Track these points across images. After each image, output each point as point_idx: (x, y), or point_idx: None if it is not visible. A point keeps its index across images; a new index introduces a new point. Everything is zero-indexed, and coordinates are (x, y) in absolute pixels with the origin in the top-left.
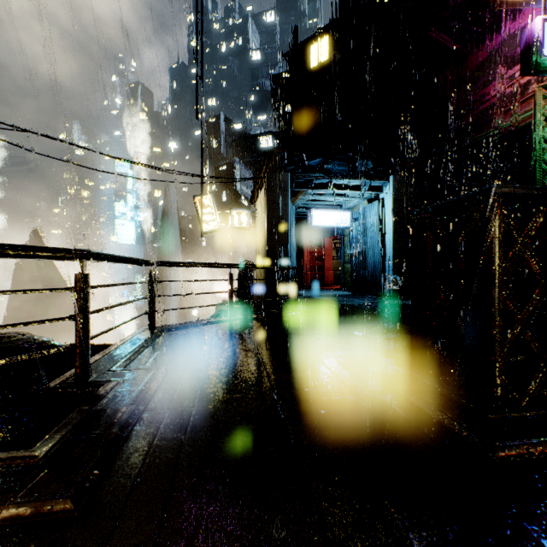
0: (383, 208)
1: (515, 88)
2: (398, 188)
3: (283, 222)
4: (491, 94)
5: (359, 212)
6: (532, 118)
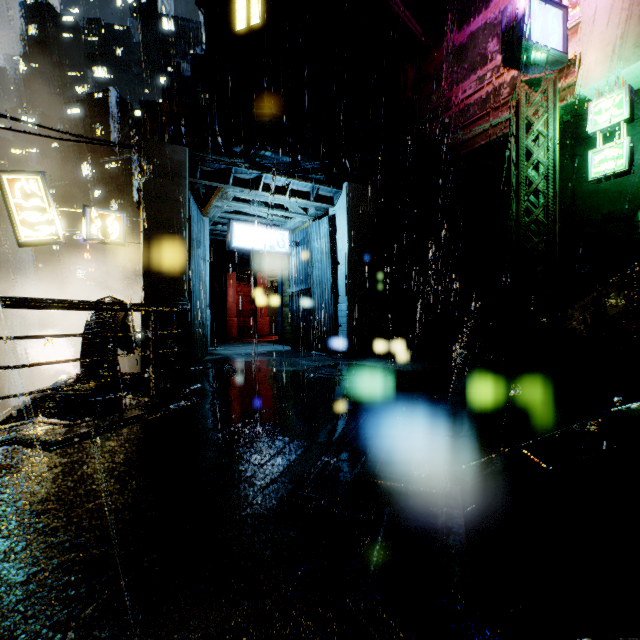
0: (334, 229)
1: (486, 93)
2: (355, 201)
3: (176, 232)
4: (459, 98)
5: (302, 233)
6: (504, 130)
